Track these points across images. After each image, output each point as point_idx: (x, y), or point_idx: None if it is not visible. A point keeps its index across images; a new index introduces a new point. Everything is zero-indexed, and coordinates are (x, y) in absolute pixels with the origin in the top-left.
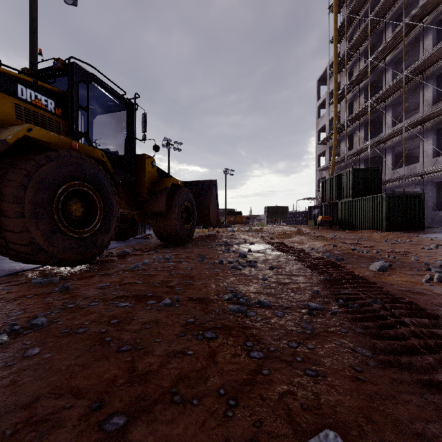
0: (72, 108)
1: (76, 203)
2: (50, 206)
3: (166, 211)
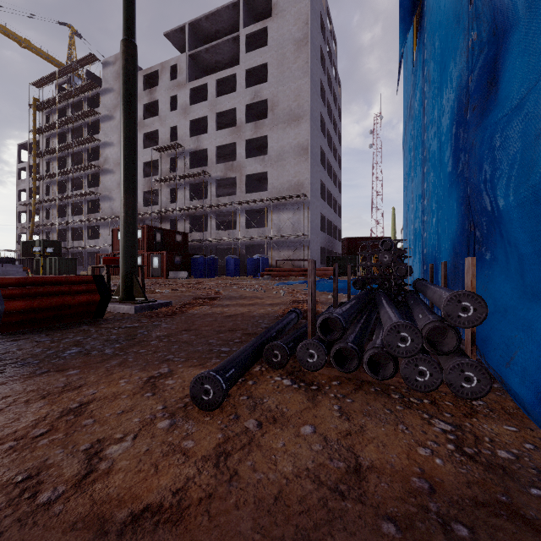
0: None
1: None
2: None
3: None
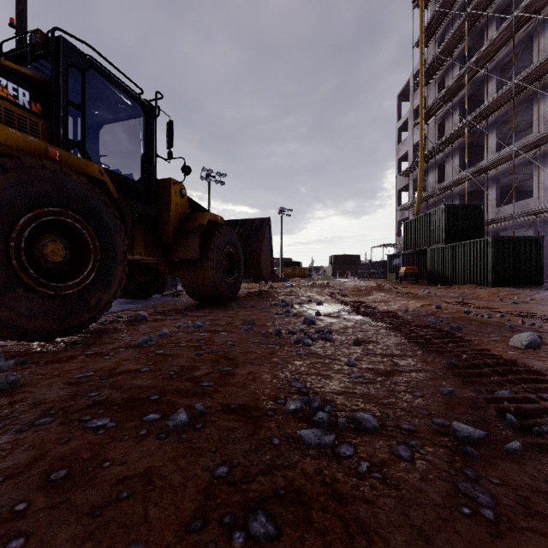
0: (58, 103)
1: (54, 242)
2: (4, 245)
3: (201, 258)
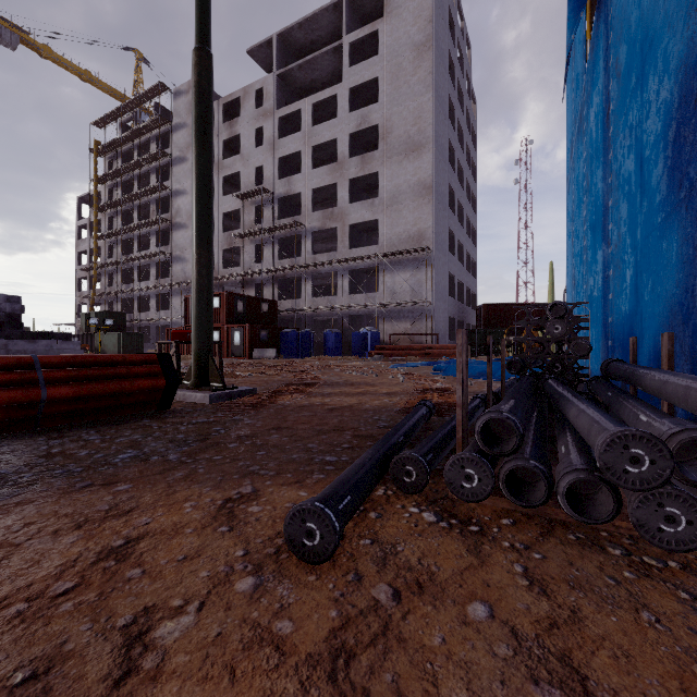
0: None
1: None
2: None
3: None
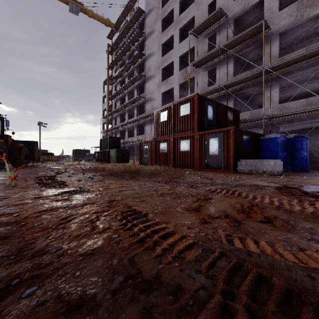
0: None
1: (0, 154)
2: None
3: (18, 155)
